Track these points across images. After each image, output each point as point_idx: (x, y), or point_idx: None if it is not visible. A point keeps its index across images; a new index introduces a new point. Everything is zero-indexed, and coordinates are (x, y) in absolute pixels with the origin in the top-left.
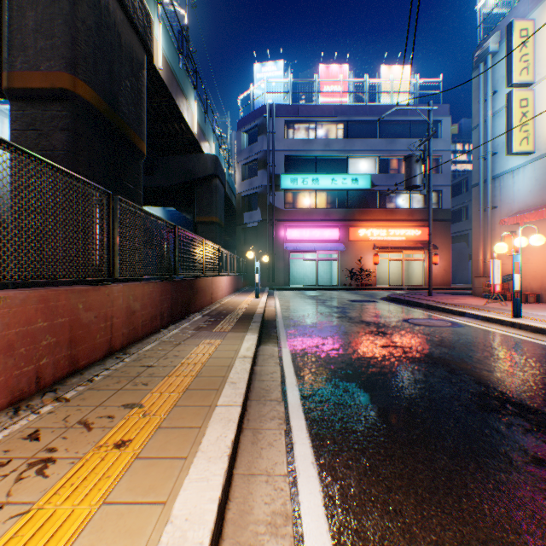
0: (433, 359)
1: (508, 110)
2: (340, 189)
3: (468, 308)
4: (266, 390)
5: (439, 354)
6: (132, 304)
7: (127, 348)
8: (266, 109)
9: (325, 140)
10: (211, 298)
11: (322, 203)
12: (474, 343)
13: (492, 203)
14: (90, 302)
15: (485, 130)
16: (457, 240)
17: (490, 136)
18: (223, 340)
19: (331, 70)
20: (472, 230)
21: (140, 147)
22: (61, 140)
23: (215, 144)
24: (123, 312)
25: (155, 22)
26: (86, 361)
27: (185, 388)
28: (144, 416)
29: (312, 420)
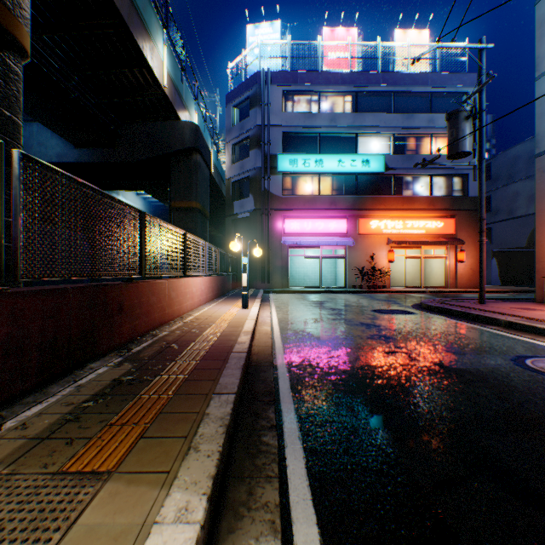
0: None
1: None
2: (349, 173)
3: None
4: None
5: None
6: None
7: None
8: (260, 76)
9: (330, 114)
10: (165, 313)
11: (326, 189)
12: None
13: None
14: None
15: None
16: None
17: None
18: None
19: (336, 34)
20: (537, 215)
21: (2, 21)
22: None
23: (197, 115)
24: None
25: None
26: None
27: None
28: None
29: None
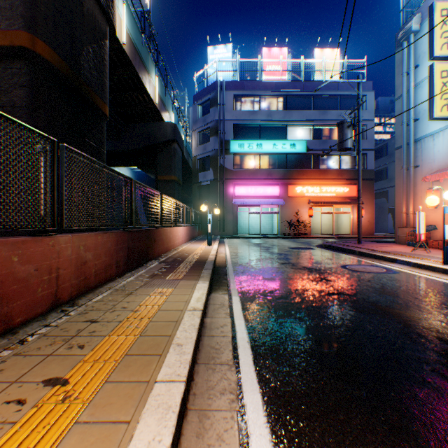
0: (382, 309)
1: (430, 80)
2: (280, 153)
3: (398, 255)
4: (216, 349)
5: (386, 303)
6: (83, 255)
7: (76, 299)
8: (218, 85)
9: (267, 111)
10: (168, 246)
11: (265, 165)
12: (415, 290)
13: (414, 163)
14: (28, 254)
15: (408, 99)
16: (378, 196)
17: (412, 104)
18: (175, 289)
19: (272, 52)
20: (395, 187)
21: (102, 109)
22: (21, 96)
23: (174, 114)
24: (71, 263)
25: (119, 2)
26: (23, 317)
27: (124, 353)
28: (62, 402)
29: (269, 394)
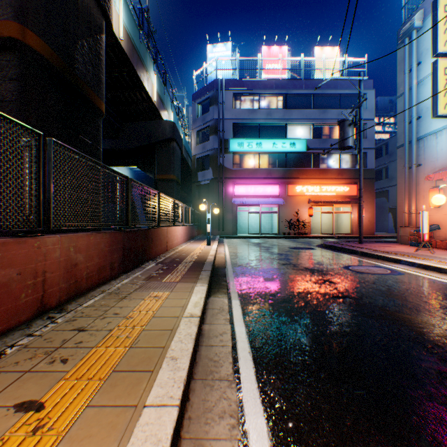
0: (392, 314)
1: (434, 77)
2: (280, 152)
3: (402, 255)
4: (214, 361)
5: (395, 307)
6: (73, 257)
7: (65, 304)
8: (217, 83)
9: (267, 110)
10: (166, 246)
11: (264, 164)
12: (424, 293)
13: (416, 161)
14: (9, 257)
15: (410, 97)
16: (378, 195)
17: (414, 102)
18: (171, 293)
19: (272, 50)
20: (397, 186)
21: (98, 105)
22: (10, 90)
23: (173, 113)
24: (60, 266)
25: None
26: (3, 326)
27: (111, 369)
28: (33, 434)
29: (274, 417)
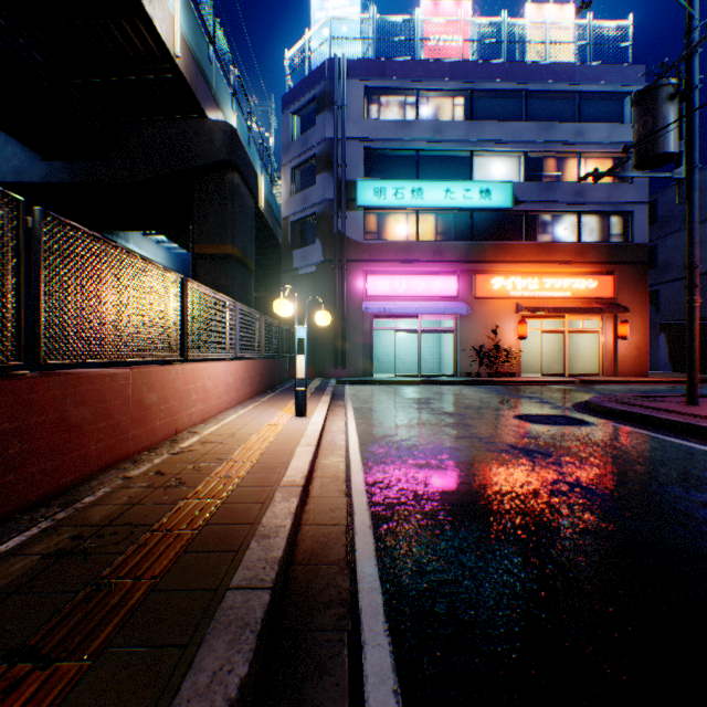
0: None
1: None
2: (460, 208)
3: None
4: None
5: None
6: None
7: None
8: (331, 66)
9: (434, 122)
10: (124, 438)
11: (427, 233)
12: None
13: None
14: None
15: None
16: None
17: None
18: None
19: (442, 9)
20: None
21: None
22: None
23: (238, 119)
24: None
25: None
26: None
27: None
28: None
29: None
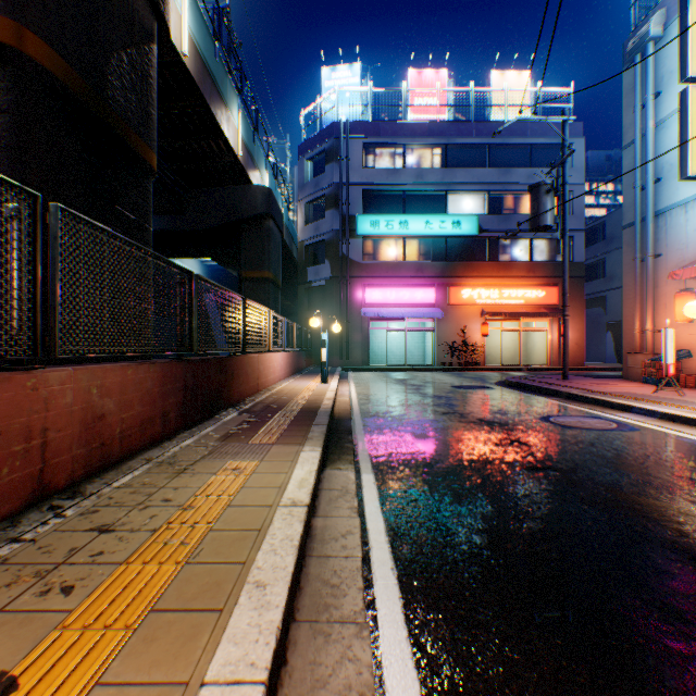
0: (628, 499)
1: (683, 115)
2: (437, 236)
3: (633, 399)
4: (332, 587)
5: (632, 487)
6: (97, 403)
7: (83, 483)
8: (338, 128)
9: (417, 169)
10: (256, 384)
11: (412, 254)
12: (676, 462)
13: (654, 250)
14: None
15: (644, 147)
16: (591, 304)
17: (651, 155)
18: (262, 463)
19: (424, 76)
20: (623, 289)
21: (146, 157)
22: None
23: (268, 174)
24: (74, 419)
25: None
26: None
27: (147, 607)
28: None
29: None
